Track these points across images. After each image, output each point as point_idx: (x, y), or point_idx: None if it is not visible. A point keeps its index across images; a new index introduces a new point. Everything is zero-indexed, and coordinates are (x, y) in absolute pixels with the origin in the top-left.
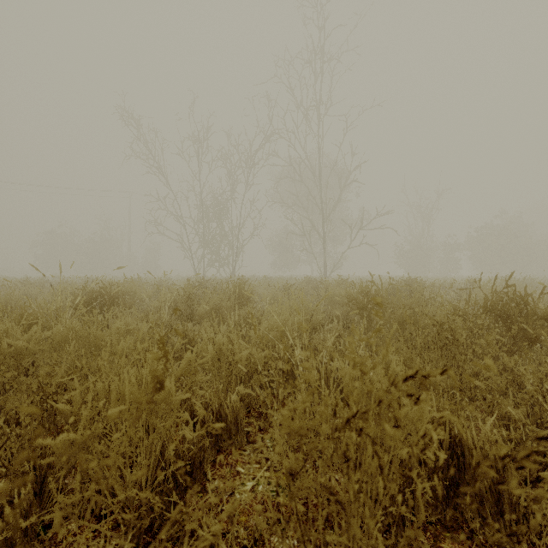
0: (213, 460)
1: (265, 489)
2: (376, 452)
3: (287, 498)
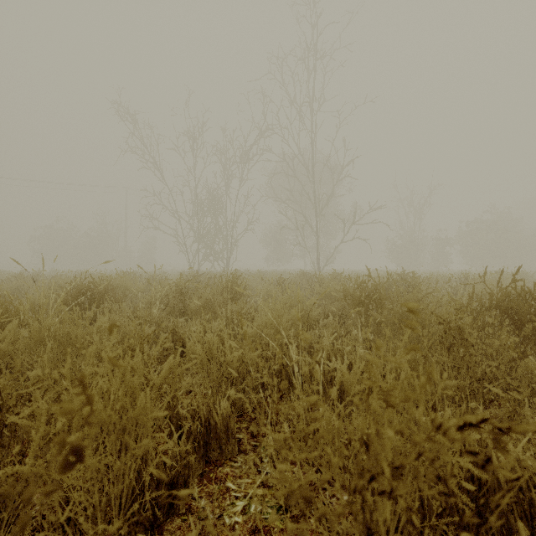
0: (201, 473)
1: (257, 510)
2: (412, 522)
3: (282, 522)
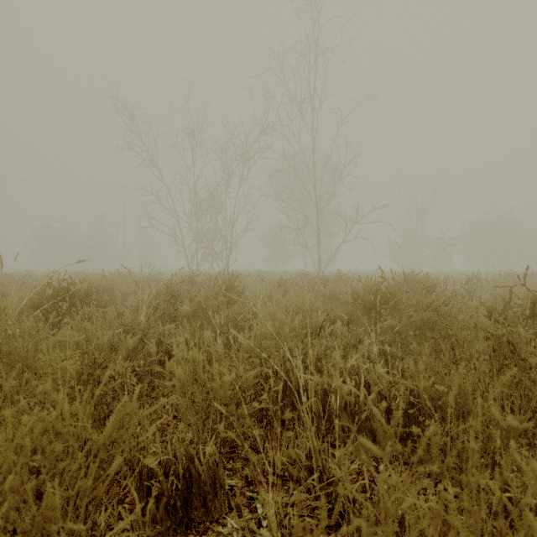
0: None
1: None
2: None
3: None
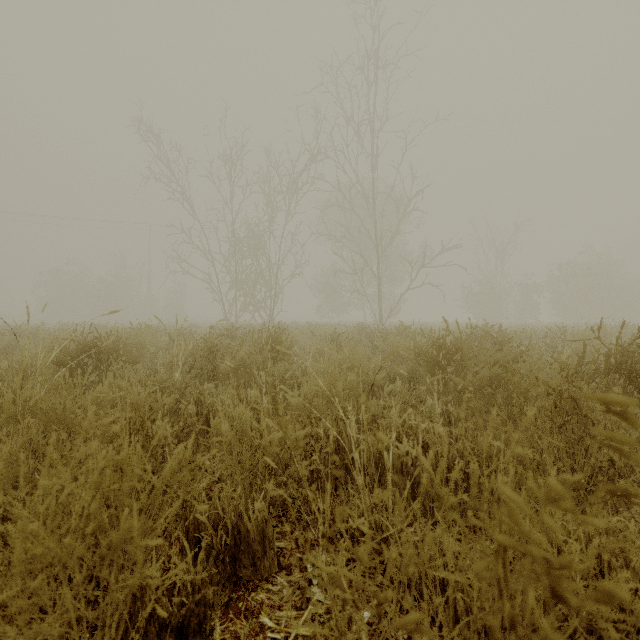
0: (226, 602)
1: None
2: None
3: None
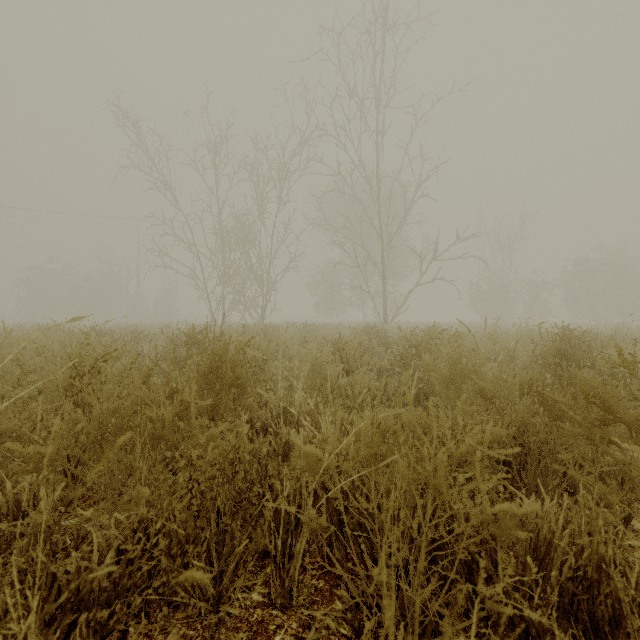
0: None
1: None
2: None
3: None
